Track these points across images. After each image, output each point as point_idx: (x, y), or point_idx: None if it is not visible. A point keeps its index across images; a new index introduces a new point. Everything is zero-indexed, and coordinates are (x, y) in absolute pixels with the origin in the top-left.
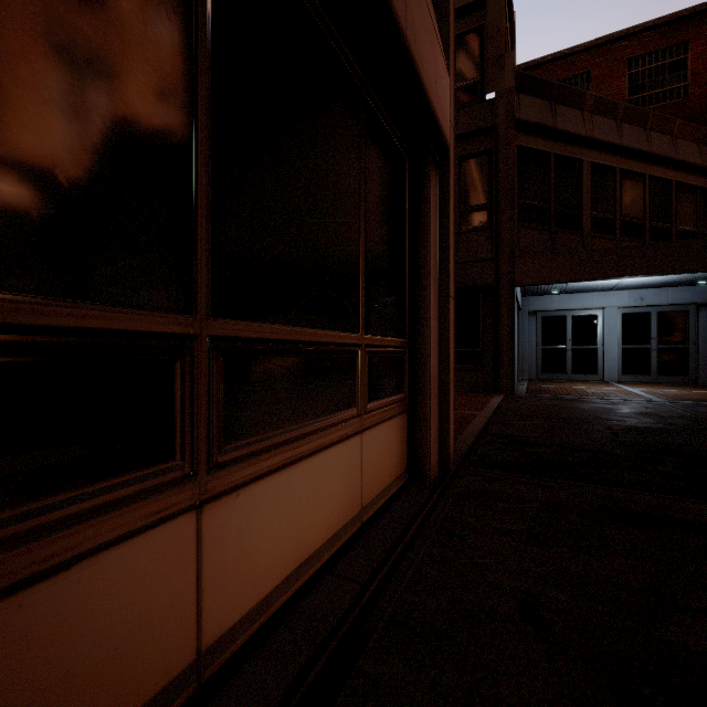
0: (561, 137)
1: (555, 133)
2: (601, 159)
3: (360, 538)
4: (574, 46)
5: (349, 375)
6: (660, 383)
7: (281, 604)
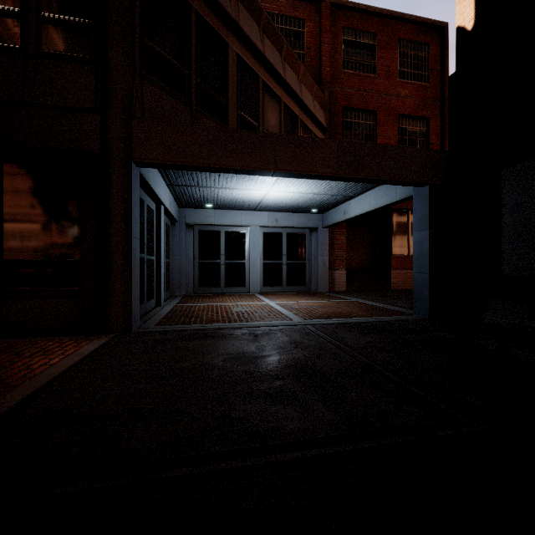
0: None
1: None
2: (246, 57)
3: None
4: None
5: None
6: (289, 293)
7: None
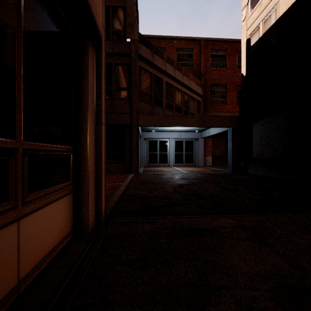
0: (156, 67)
1: (153, 65)
2: (169, 81)
3: None
4: (160, 35)
5: None
6: (186, 166)
7: None
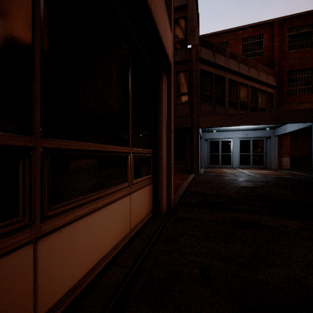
0: (217, 67)
1: (215, 64)
2: (232, 77)
3: (129, 244)
4: (222, 30)
5: (124, 167)
6: (253, 168)
7: (86, 284)
